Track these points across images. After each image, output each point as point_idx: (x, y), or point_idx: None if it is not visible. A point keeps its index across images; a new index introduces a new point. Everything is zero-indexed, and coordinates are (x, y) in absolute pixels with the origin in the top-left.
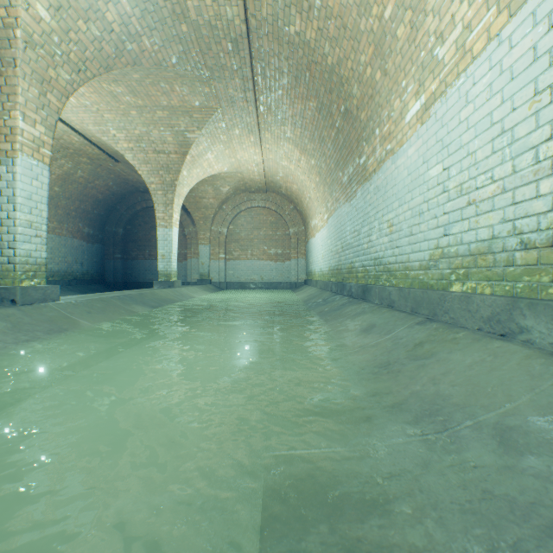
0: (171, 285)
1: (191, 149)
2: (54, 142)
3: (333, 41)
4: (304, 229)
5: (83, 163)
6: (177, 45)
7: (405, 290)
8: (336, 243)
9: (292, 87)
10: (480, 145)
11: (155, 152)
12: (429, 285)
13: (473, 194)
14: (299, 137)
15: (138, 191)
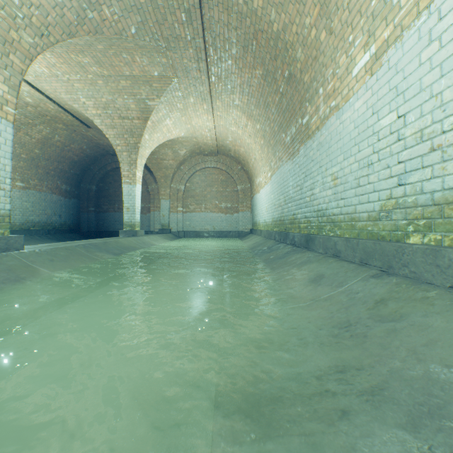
0: (135, 234)
1: (151, 116)
2: (32, 109)
3: (279, 7)
4: (250, 186)
5: (59, 129)
6: (135, 15)
7: (353, 241)
8: (279, 197)
9: (240, 57)
10: (449, 84)
11: (120, 118)
12: (379, 236)
13: (438, 139)
14: (246, 104)
15: (109, 154)
